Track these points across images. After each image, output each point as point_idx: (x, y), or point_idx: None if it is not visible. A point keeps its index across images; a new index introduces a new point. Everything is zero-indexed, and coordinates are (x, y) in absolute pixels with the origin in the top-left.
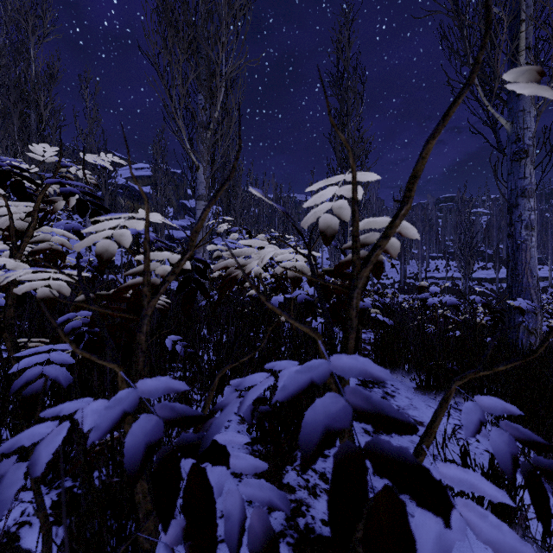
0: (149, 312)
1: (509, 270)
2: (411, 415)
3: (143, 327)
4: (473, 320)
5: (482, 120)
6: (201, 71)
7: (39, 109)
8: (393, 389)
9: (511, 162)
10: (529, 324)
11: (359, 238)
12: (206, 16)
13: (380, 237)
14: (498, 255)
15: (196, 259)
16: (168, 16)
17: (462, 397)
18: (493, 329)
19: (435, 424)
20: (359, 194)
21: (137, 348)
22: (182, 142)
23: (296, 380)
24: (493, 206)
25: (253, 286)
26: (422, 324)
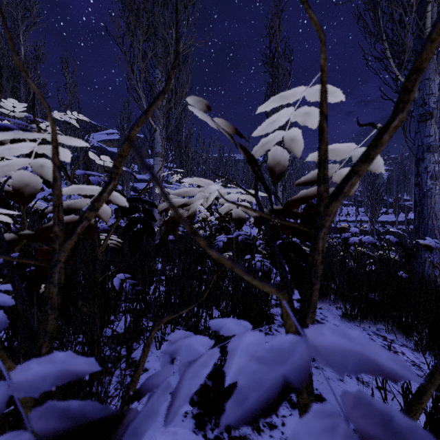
0: (62, 257)
1: (416, 213)
2: None
3: (54, 277)
4: (384, 255)
5: (392, 89)
6: (158, 50)
7: (27, 84)
8: (322, 317)
9: (418, 123)
10: (433, 259)
11: (327, 164)
12: (162, 5)
13: (358, 160)
14: (397, 202)
15: (144, 201)
16: (130, 4)
17: (383, 324)
18: (406, 264)
19: (424, 399)
20: (314, 122)
21: (46, 303)
22: (142, 108)
23: (259, 380)
24: (393, 163)
25: (184, 221)
26: (346, 260)
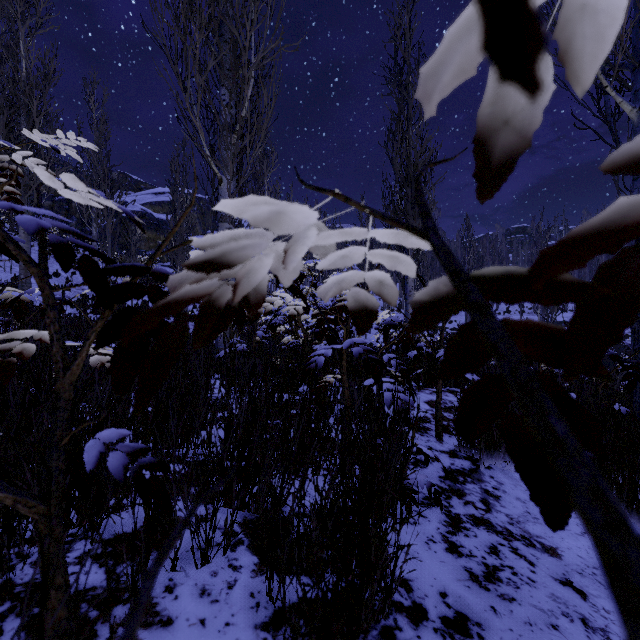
0: None
1: None
2: (533, 533)
3: None
4: None
5: (592, 112)
6: (225, 58)
7: (31, 115)
8: (494, 484)
9: None
10: None
11: None
12: None
13: None
14: None
15: (155, 274)
16: None
17: None
18: (628, 392)
19: None
20: None
21: None
22: (200, 147)
23: None
24: None
25: None
26: None
